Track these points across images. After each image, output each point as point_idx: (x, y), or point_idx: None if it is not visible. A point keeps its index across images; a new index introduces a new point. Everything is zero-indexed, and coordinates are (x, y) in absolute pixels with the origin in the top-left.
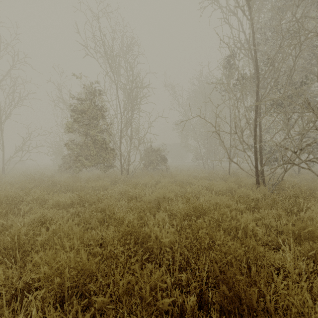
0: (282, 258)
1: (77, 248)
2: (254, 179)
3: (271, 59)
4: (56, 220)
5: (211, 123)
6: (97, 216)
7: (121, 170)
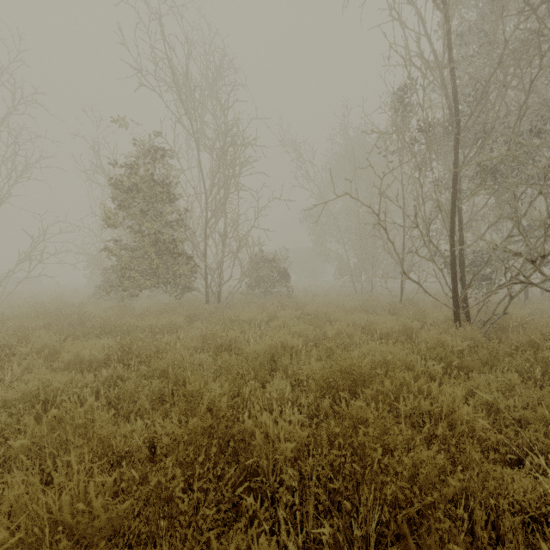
0: (541, 491)
1: (91, 470)
2: (447, 312)
3: (483, 89)
4: (59, 400)
5: (371, 208)
6: (151, 387)
7: (206, 294)
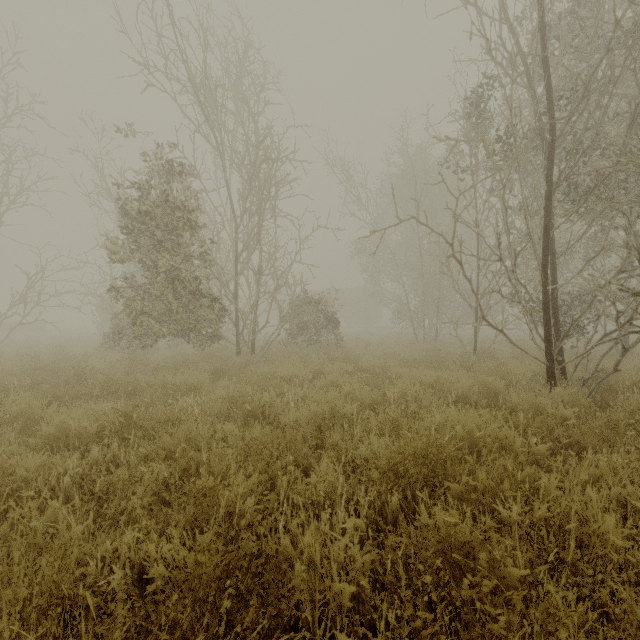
0: None
1: None
2: (533, 366)
3: (585, 85)
4: (3, 507)
5: (443, 236)
6: (152, 475)
7: (237, 344)
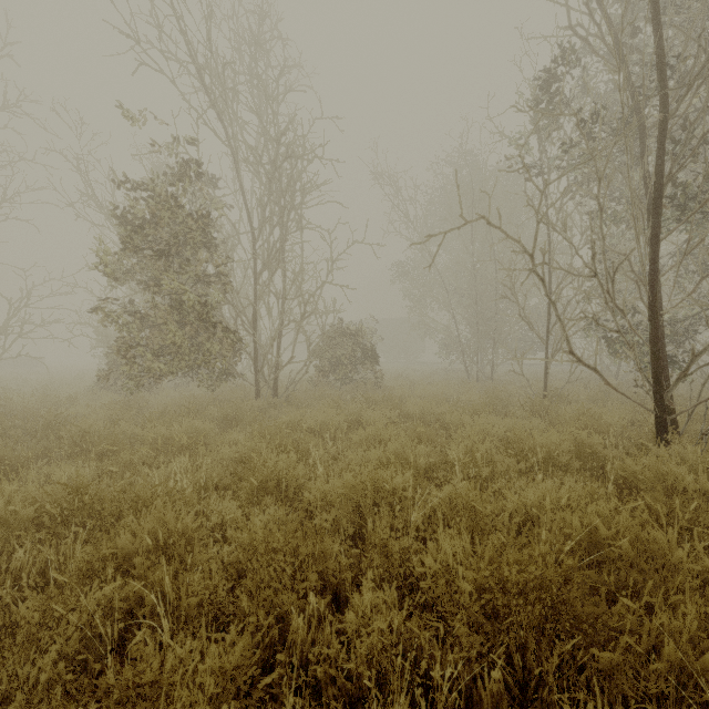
0: None
1: None
2: (623, 412)
3: None
4: None
5: (521, 243)
6: (84, 612)
7: (256, 384)
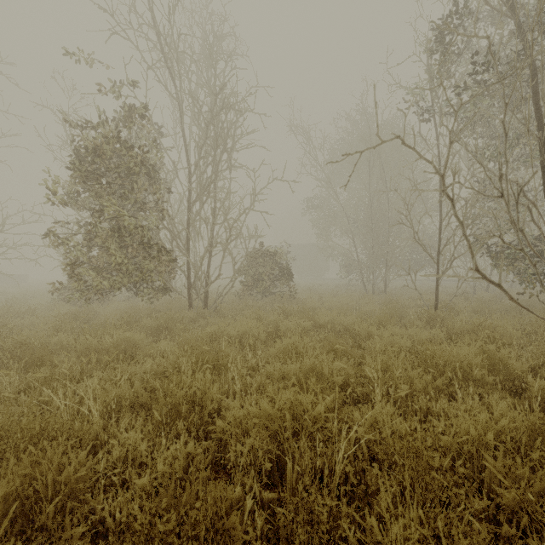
0: None
1: None
2: (511, 323)
3: None
4: None
5: (433, 164)
6: None
7: (189, 297)
